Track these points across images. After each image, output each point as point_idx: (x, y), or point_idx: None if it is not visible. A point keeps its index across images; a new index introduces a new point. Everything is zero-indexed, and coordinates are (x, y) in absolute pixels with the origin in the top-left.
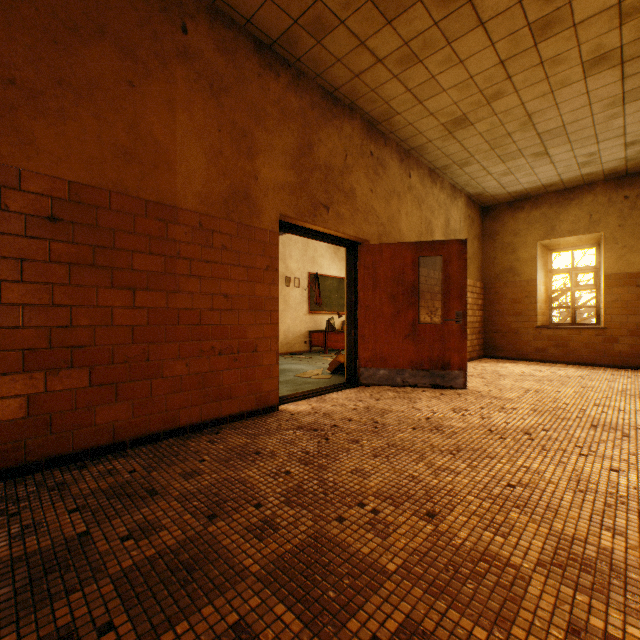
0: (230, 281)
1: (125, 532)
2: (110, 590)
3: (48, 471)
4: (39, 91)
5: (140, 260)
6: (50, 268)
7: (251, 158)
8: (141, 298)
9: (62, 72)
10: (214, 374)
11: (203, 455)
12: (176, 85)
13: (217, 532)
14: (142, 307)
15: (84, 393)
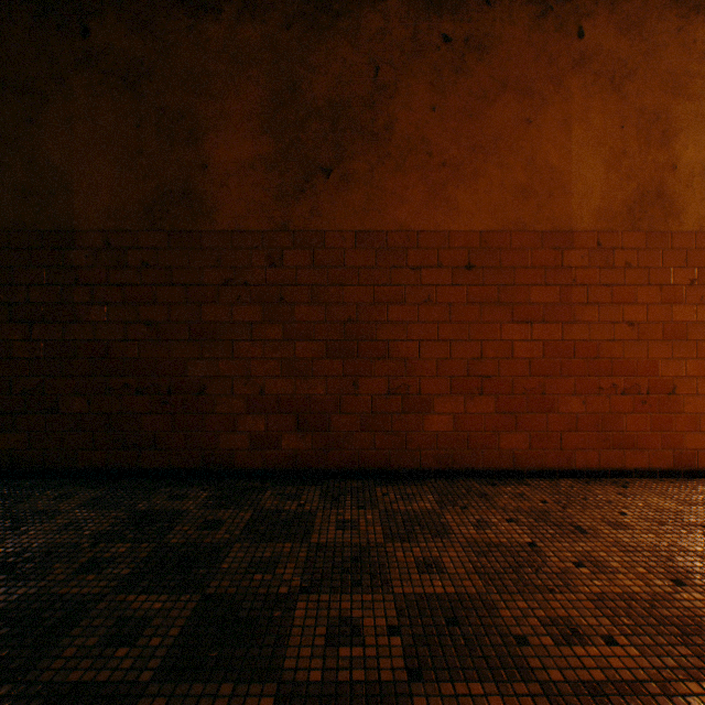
0: (635, 305)
1: (572, 558)
2: (590, 606)
3: (465, 480)
4: (459, 163)
5: (535, 293)
6: (466, 309)
7: (665, 144)
8: (536, 331)
9: (474, 139)
10: (614, 416)
11: (619, 507)
12: (570, 100)
13: (696, 603)
14: (537, 340)
15: (489, 418)
